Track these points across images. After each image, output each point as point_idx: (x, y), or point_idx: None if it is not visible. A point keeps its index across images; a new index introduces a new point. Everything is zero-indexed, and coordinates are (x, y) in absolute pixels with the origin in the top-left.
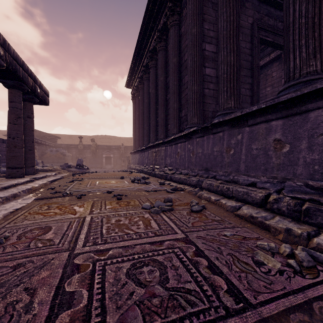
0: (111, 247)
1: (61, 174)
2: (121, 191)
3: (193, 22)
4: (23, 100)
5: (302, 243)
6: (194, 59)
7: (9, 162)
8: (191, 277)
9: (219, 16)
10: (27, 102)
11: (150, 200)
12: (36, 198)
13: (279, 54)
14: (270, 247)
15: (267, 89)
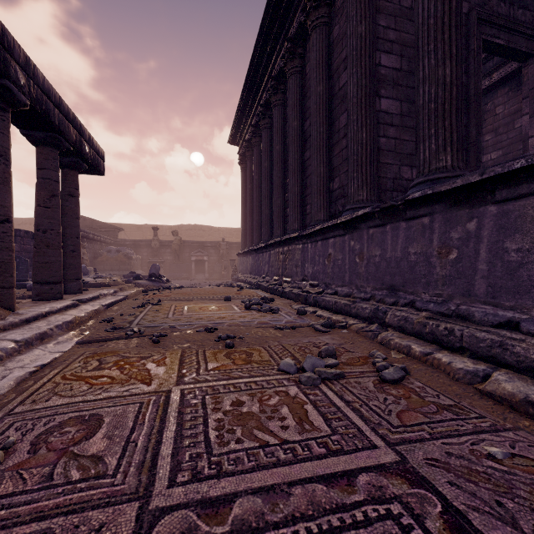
0: (234, 489)
1: (125, 291)
2: (231, 326)
3: (358, 13)
4: (62, 167)
5: None
6: (361, 81)
7: (38, 272)
8: None
9: None
10: (67, 169)
11: (288, 348)
12: (79, 341)
13: (510, 72)
14: None
15: (484, 138)
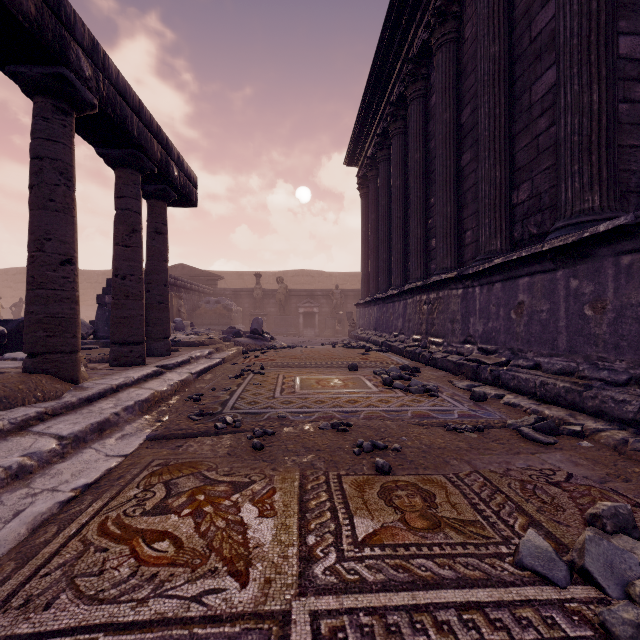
0: None
1: (222, 352)
2: (371, 420)
3: None
4: (148, 197)
5: None
6: (589, 6)
7: (116, 330)
8: None
9: None
10: (154, 200)
11: (499, 486)
12: (150, 434)
13: None
14: None
15: None
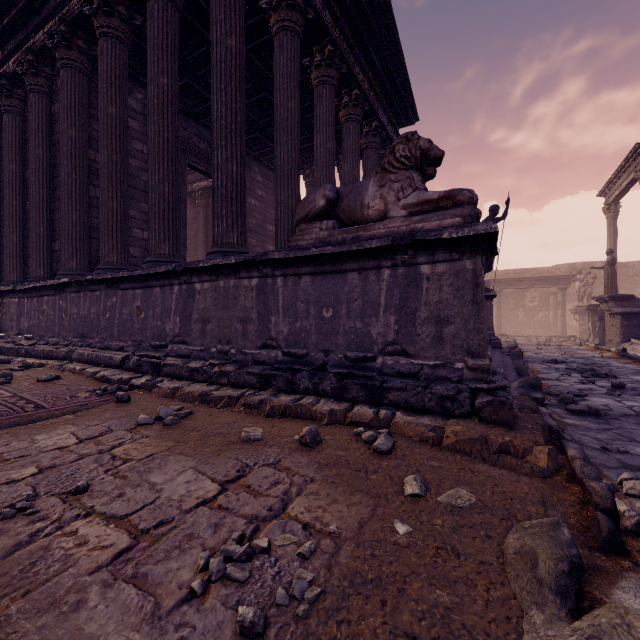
0: None
1: None
2: None
3: (69, 119)
4: None
5: (125, 384)
6: (72, 174)
7: None
8: (6, 407)
9: (100, 146)
10: None
11: None
12: None
13: None
14: (95, 389)
15: None
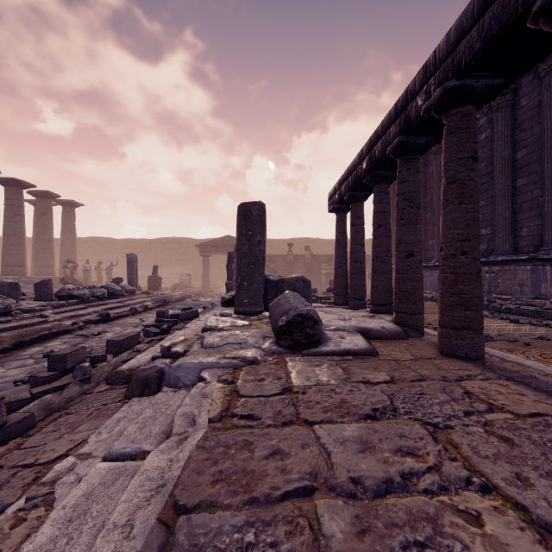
0: None
1: None
2: (548, 337)
3: None
4: (340, 211)
5: None
6: None
7: (357, 292)
8: None
9: None
10: (343, 213)
11: None
12: None
13: None
14: None
15: None
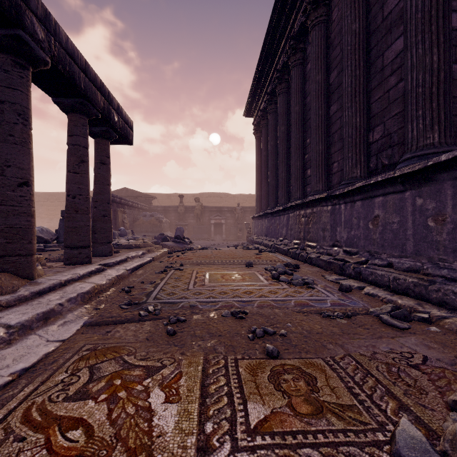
0: None
1: (152, 253)
2: (262, 308)
3: None
4: (95, 136)
5: None
6: None
7: (68, 237)
8: None
9: None
10: (99, 138)
11: (369, 369)
12: (87, 321)
13: None
14: None
15: None
